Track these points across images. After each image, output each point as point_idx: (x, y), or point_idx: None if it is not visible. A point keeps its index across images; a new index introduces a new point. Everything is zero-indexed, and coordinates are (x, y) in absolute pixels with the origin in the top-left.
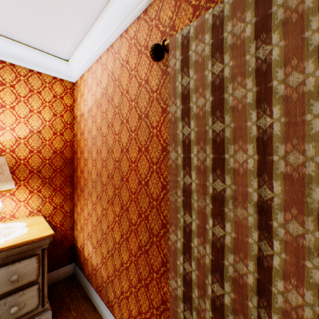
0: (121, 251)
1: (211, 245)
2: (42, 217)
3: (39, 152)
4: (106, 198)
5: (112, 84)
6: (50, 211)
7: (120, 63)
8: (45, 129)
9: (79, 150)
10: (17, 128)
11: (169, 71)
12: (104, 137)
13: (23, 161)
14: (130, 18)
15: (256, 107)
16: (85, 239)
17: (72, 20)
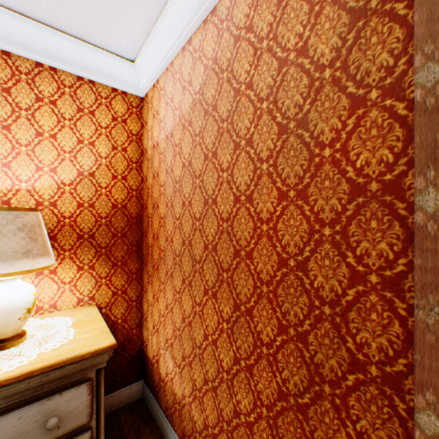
0: (235, 389)
1: None
2: (95, 309)
3: (92, 206)
4: (202, 284)
5: (214, 81)
6: (107, 298)
7: (232, 36)
8: (100, 171)
9: (150, 203)
10: (60, 168)
11: None
12: (197, 178)
13: (68, 220)
14: None
15: None
16: (162, 347)
17: None
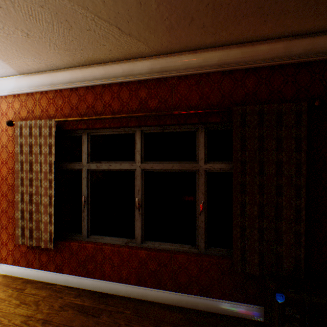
0: None
1: (29, 194)
2: None
3: None
4: None
5: None
6: None
7: None
8: None
9: None
10: None
11: (16, 134)
12: None
13: None
14: None
15: (40, 154)
16: None
17: None
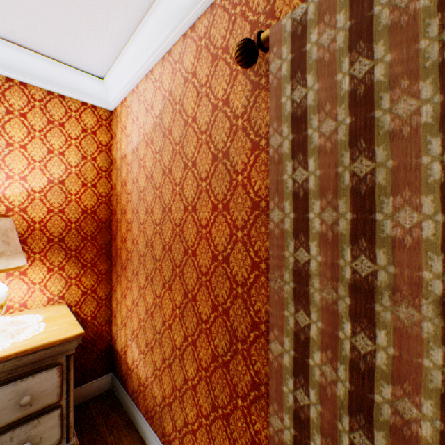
0: (185, 361)
1: (349, 366)
2: (65, 307)
3: (62, 211)
4: (161, 279)
5: (170, 110)
6: (77, 297)
7: (182, 77)
8: (70, 179)
9: (119, 209)
10: (30, 176)
11: (269, 79)
12: (157, 190)
13: (39, 225)
14: (200, 6)
15: (442, 130)
16: (129, 339)
17: (110, 15)
